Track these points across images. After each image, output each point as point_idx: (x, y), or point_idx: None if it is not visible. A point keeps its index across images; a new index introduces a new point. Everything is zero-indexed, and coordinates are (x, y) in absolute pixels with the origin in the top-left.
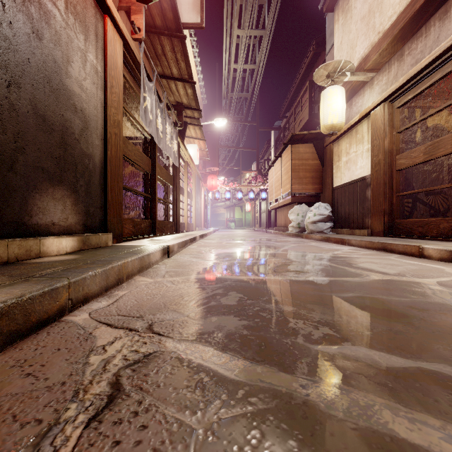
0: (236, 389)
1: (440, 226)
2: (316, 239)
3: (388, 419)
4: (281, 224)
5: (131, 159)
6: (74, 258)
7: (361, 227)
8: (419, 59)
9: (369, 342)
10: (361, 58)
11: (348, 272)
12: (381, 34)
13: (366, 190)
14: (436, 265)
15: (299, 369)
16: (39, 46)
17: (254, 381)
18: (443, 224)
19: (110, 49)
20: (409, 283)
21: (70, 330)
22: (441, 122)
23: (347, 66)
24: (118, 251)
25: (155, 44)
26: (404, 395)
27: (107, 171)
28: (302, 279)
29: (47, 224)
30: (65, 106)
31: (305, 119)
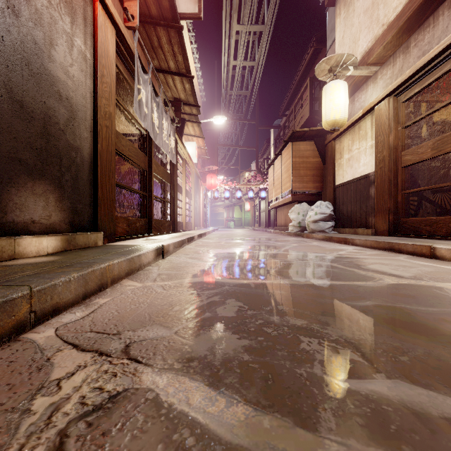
0: None
1: (449, 225)
2: (318, 238)
3: None
4: (281, 224)
5: (125, 154)
6: (52, 260)
7: (365, 226)
8: (426, 51)
9: (409, 374)
10: (365, 52)
11: (358, 275)
12: (385, 27)
13: (370, 188)
14: None
15: (322, 422)
16: (15, 24)
17: (260, 445)
18: None
19: (100, 36)
20: (430, 288)
21: (23, 355)
22: (447, 117)
23: (349, 60)
24: (105, 252)
25: (150, 36)
26: None
27: (97, 166)
28: (309, 283)
29: (26, 222)
30: (47, 92)
31: (305, 116)
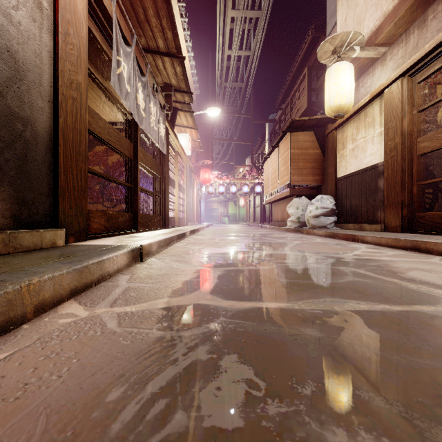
0: None
1: None
2: (320, 234)
3: None
4: (277, 219)
5: (103, 138)
6: None
7: (372, 222)
8: None
9: None
10: (371, 33)
11: (409, 290)
12: (396, 1)
13: (378, 179)
14: None
15: None
16: None
17: None
18: None
19: None
20: None
21: None
22: None
23: (356, 39)
24: (52, 257)
25: (135, 7)
26: None
27: (58, 146)
28: (349, 309)
29: None
30: None
31: (303, 107)
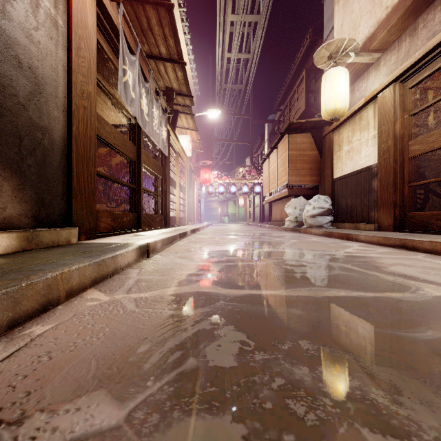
0: None
1: None
2: (316, 233)
3: None
4: (276, 219)
5: (110, 142)
6: None
7: (366, 221)
8: (437, 31)
9: None
10: (366, 39)
11: (386, 281)
12: (389, 9)
13: (372, 180)
14: None
15: None
16: None
17: None
18: None
19: (76, 2)
20: None
21: None
22: None
23: (351, 45)
24: (72, 253)
25: (139, 16)
26: None
27: (72, 151)
28: (329, 295)
29: None
30: (0, 56)
31: (301, 109)
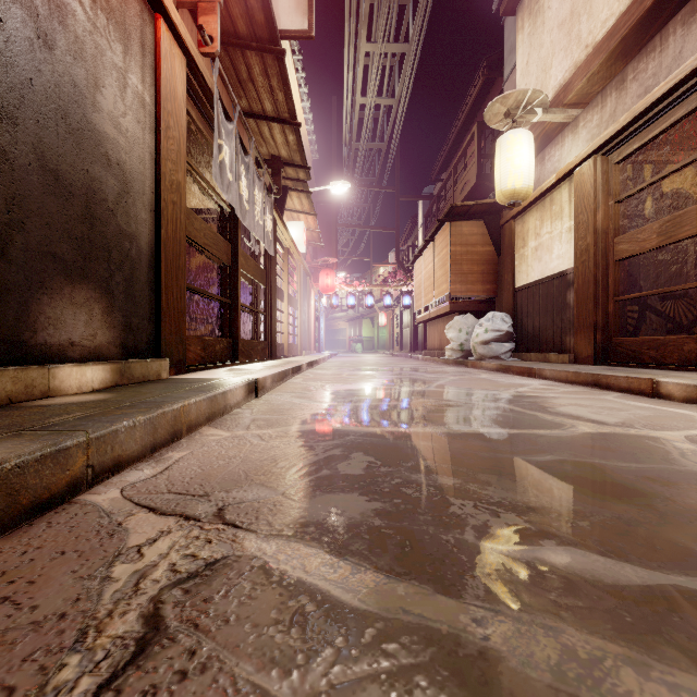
0: (362, 627)
1: (684, 348)
2: (489, 368)
3: (631, 685)
4: (434, 346)
5: (199, 243)
6: (103, 399)
7: (560, 350)
8: (650, 87)
9: (586, 540)
10: (559, 87)
11: (542, 420)
12: (590, 49)
13: (567, 292)
14: (680, 410)
15: (469, 589)
16: (48, 60)
17: (393, 611)
18: (689, 344)
19: (165, 69)
20: (641, 439)
21: (86, 519)
22: (683, 186)
23: (536, 99)
24: (175, 388)
25: (236, 64)
26: (655, 639)
27: (160, 262)
28: (469, 432)
29: (62, 345)
30: (91, 156)
31: (471, 182)
